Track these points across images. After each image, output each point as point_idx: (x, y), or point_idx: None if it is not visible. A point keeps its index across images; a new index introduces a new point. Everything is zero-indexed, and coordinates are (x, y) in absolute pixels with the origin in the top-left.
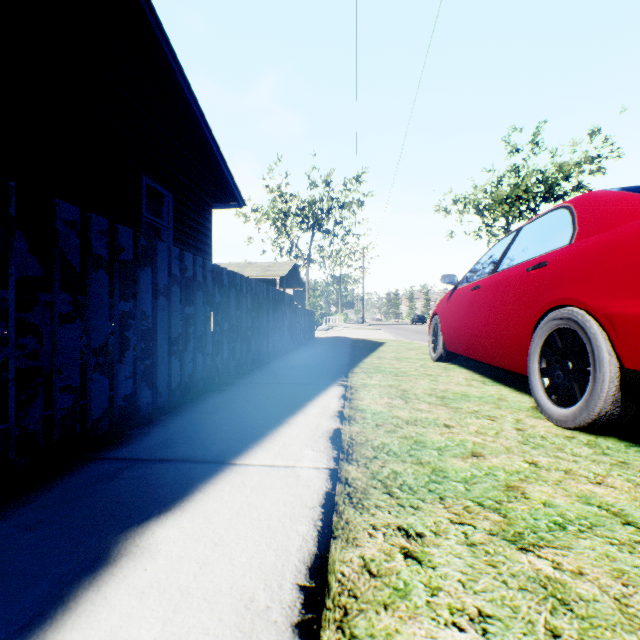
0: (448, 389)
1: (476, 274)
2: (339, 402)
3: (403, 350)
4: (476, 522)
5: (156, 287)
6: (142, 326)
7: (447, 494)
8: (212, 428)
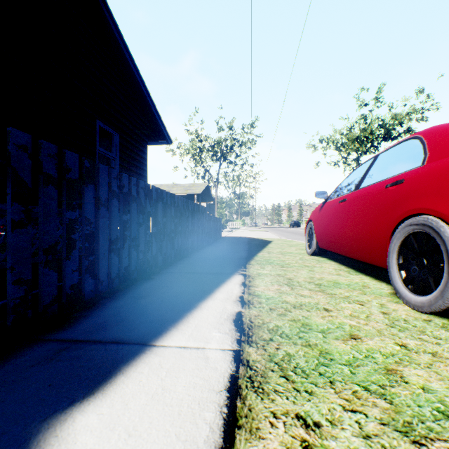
0: (323, 278)
1: (342, 191)
2: (240, 288)
3: (286, 246)
4: (366, 409)
5: (98, 200)
6: (86, 230)
7: (336, 378)
8: (140, 311)
